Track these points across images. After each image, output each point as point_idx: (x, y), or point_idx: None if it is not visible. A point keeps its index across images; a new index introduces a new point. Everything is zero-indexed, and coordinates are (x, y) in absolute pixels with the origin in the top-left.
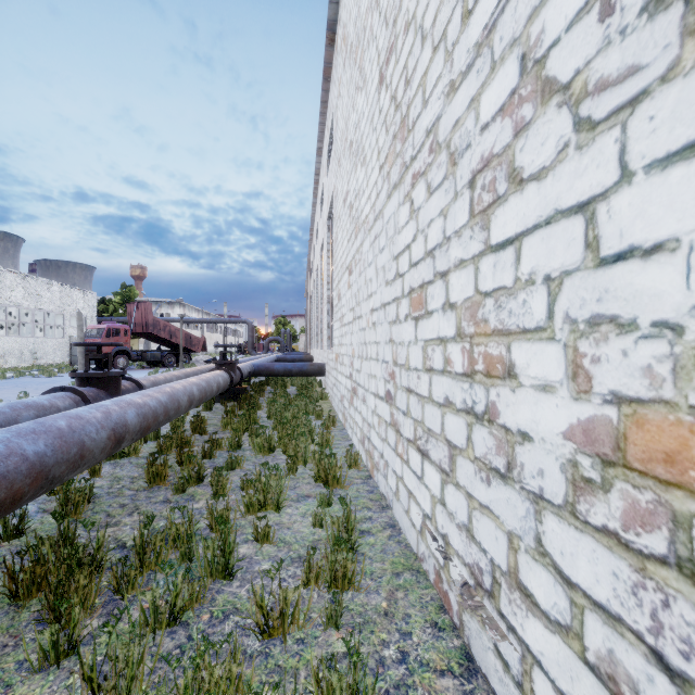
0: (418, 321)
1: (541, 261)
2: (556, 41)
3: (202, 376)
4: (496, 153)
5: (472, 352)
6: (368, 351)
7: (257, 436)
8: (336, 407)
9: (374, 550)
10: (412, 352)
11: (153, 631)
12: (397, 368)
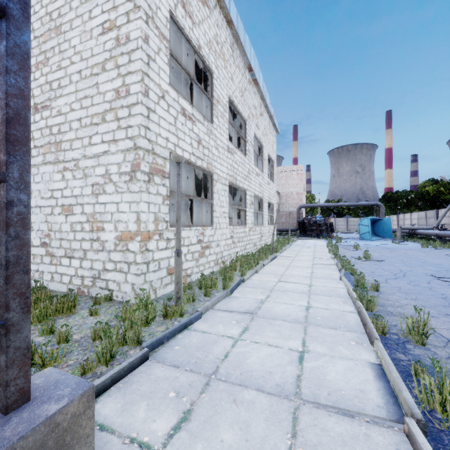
0: (68, 216)
1: (110, 209)
2: (113, 174)
3: None
4: (100, 184)
5: (93, 225)
6: None
7: None
8: None
9: None
10: (64, 226)
11: None
12: (53, 232)
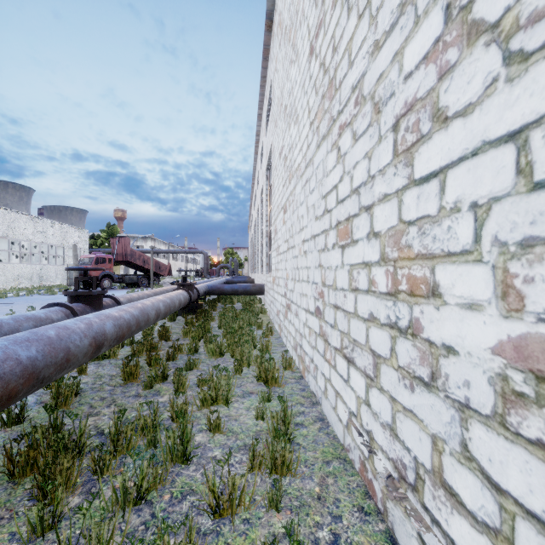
0: (344, 249)
1: (467, 189)
2: None
3: (167, 294)
4: (420, 97)
5: (396, 274)
6: (300, 274)
7: (211, 342)
8: (273, 320)
9: (307, 440)
10: (338, 275)
11: (122, 509)
12: (326, 288)
